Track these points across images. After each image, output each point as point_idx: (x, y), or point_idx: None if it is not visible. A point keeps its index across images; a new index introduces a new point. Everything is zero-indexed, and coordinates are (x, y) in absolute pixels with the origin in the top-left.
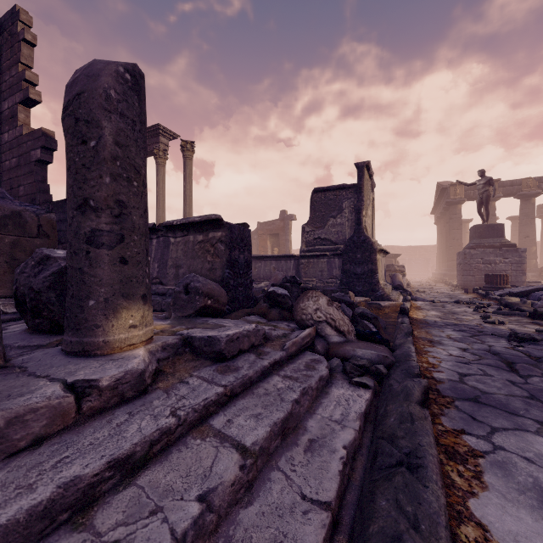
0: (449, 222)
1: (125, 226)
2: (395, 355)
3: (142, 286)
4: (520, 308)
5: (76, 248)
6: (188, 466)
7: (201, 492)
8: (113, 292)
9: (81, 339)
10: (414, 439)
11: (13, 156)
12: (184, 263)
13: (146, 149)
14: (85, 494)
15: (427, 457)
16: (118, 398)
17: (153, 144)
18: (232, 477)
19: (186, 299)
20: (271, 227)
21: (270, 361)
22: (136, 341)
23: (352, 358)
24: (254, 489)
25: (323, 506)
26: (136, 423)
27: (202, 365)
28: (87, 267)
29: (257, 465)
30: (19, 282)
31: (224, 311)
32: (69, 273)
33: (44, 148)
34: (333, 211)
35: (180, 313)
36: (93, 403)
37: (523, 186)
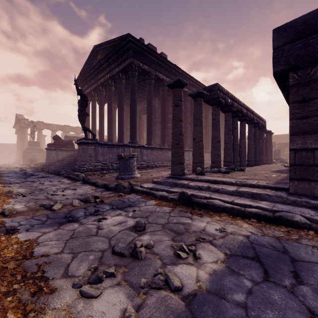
0: (21, 136)
1: None
2: None
3: None
4: (32, 167)
5: None
6: None
7: None
8: None
9: None
10: None
11: None
12: None
13: None
14: None
15: None
16: None
17: None
18: None
19: None
20: None
21: None
22: None
23: None
24: None
25: None
26: None
27: None
28: None
29: None
30: None
31: None
32: None
33: None
34: None
35: None
36: None
37: (52, 126)
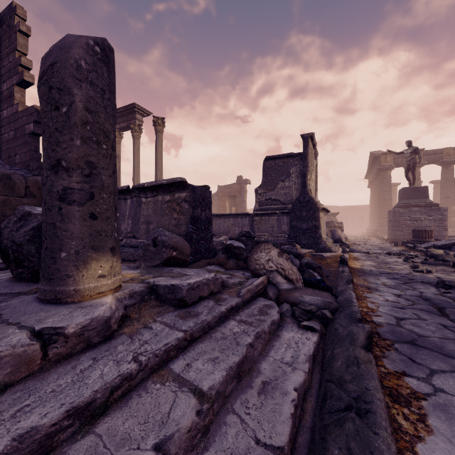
0: (380, 186)
1: (95, 185)
2: (338, 300)
3: (111, 239)
4: (444, 259)
5: (50, 204)
6: (147, 412)
7: (158, 440)
8: (83, 245)
9: (54, 288)
10: (361, 383)
11: (10, 129)
12: (154, 220)
13: (115, 116)
14: (41, 444)
15: (375, 402)
16: (84, 344)
17: (130, 120)
18: (188, 423)
19: (154, 250)
20: (229, 190)
21: (227, 306)
22: (104, 289)
23: (300, 303)
24: (210, 433)
25: (277, 452)
26: (99, 369)
27: (165, 311)
28: (60, 222)
29: (213, 409)
30: (3, 236)
31: (187, 262)
32: (43, 228)
33: (36, 123)
34: (282, 176)
35: (149, 263)
36: (59, 349)
37: (444, 154)
